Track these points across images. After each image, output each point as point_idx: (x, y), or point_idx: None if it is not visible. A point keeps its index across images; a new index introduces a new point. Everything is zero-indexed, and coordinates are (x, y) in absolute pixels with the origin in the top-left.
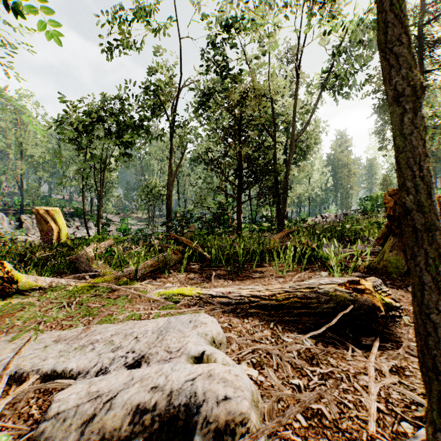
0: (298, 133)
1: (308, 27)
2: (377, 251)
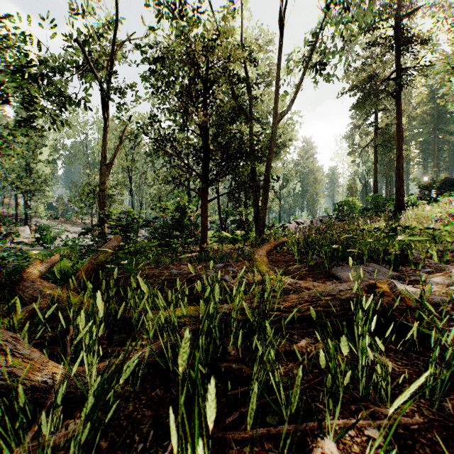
0: (281, 112)
1: None
2: None
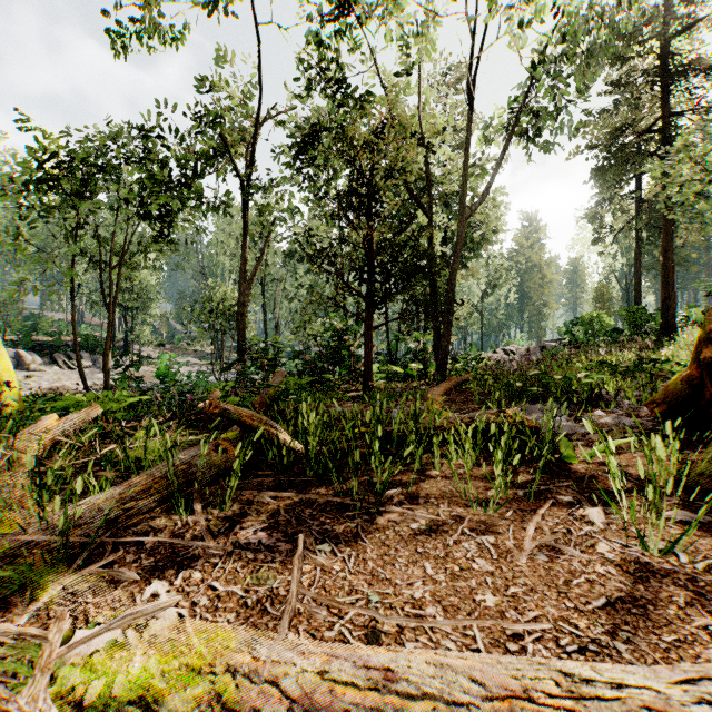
0: (471, 205)
1: (493, 11)
2: (651, 427)
